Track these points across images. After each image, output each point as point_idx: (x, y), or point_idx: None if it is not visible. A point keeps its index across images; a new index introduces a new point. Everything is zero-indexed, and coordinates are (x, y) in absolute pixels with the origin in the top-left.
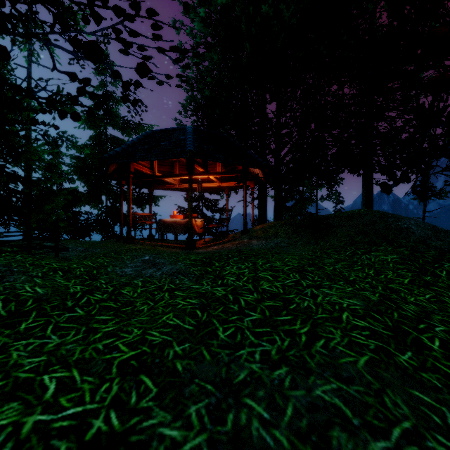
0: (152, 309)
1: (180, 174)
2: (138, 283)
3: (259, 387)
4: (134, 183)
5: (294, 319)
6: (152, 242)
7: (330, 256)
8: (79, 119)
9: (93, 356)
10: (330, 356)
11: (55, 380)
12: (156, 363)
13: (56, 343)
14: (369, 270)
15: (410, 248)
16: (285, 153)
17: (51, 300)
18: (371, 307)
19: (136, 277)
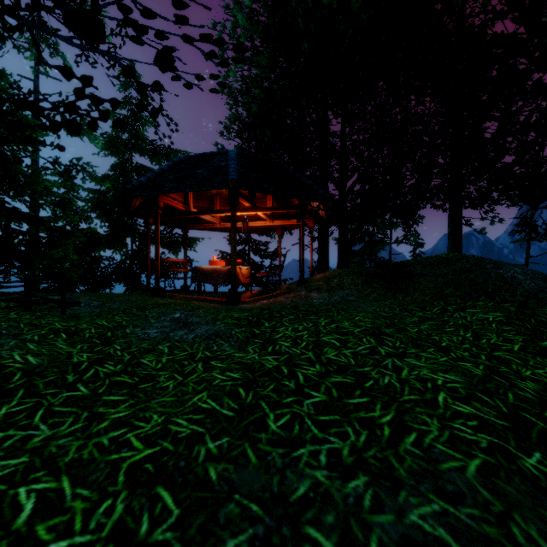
0: (180, 386)
1: (221, 210)
2: (164, 350)
3: (327, 509)
4: (165, 222)
5: (371, 402)
6: (186, 295)
7: (413, 313)
8: (78, 129)
9: (94, 455)
10: (426, 459)
11: (35, 495)
12: (180, 468)
13: (45, 436)
14: (465, 332)
15: (518, 303)
16: (351, 184)
17: (46, 373)
18: (476, 385)
19: (161, 341)
